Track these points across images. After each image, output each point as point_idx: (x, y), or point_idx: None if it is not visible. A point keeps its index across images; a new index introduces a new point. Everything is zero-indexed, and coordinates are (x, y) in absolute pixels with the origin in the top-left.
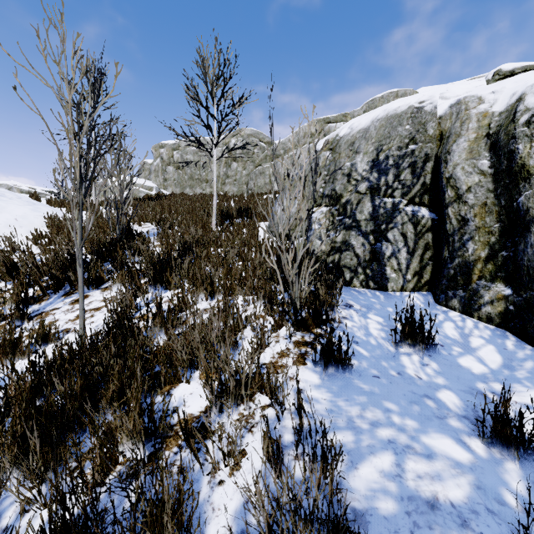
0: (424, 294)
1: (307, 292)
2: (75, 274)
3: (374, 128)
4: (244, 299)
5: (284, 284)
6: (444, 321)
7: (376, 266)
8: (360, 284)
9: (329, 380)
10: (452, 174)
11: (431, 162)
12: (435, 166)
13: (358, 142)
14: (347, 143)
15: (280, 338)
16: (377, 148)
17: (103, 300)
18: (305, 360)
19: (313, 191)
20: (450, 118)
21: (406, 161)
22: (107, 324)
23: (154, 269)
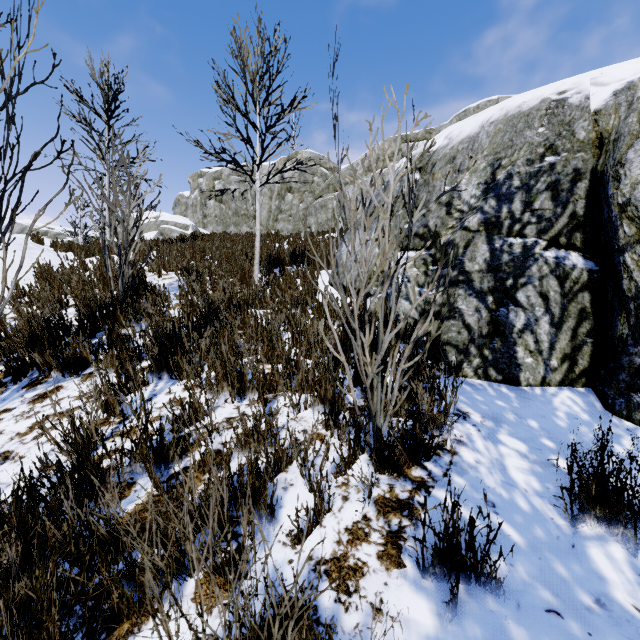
0: (581, 391)
1: (398, 404)
2: (42, 354)
3: (486, 135)
4: (292, 405)
5: (355, 374)
6: (637, 453)
7: (500, 345)
8: (475, 372)
9: (455, 621)
10: (630, 198)
11: (585, 181)
12: (592, 187)
13: (461, 156)
14: (444, 158)
15: (351, 489)
16: (492, 164)
17: (78, 397)
18: (401, 551)
19: (409, 227)
20: (615, 112)
21: (542, 181)
22: (25, 482)
23: (158, 349)
